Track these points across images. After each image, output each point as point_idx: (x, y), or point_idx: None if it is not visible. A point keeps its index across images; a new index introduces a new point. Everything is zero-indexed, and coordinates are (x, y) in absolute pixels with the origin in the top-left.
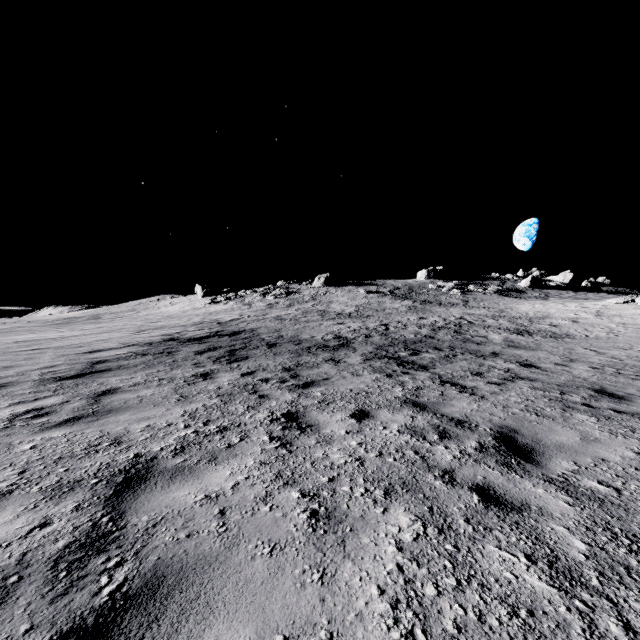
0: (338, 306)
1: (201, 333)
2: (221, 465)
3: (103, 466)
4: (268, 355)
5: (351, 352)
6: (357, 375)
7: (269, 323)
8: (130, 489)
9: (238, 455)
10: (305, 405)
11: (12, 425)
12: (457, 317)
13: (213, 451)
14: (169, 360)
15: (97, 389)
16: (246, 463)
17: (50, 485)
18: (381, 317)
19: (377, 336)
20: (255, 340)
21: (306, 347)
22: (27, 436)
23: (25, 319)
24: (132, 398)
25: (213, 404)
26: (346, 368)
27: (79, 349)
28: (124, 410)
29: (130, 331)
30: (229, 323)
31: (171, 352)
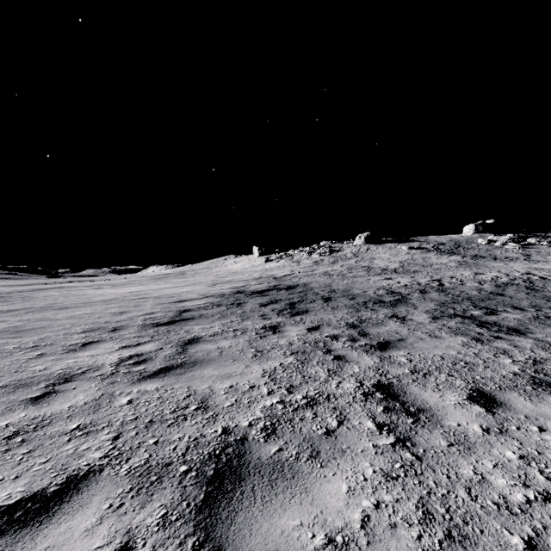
0: (381, 262)
1: (262, 287)
2: (329, 468)
3: (191, 443)
4: (326, 309)
5: (412, 309)
6: (436, 337)
7: (319, 278)
8: (223, 495)
9: (345, 452)
10: (396, 375)
11: (117, 371)
12: (522, 272)
13: (310, 438)
14: (239, 311)
15: (184, 337)
16: (362, 471)
17: (139, 466)
18: (430, 272)
19: (434, 292)
20: (310, 294)
21: (361, 302)
22: (126, 386)
23: (138, 275)
24: (213, 349)
25: (290, 363)
26: (417, 327)
27: (171, 299)
28: (207, 363)
29: (206, 284)
30: (283, 278)
31: (240, 303)
